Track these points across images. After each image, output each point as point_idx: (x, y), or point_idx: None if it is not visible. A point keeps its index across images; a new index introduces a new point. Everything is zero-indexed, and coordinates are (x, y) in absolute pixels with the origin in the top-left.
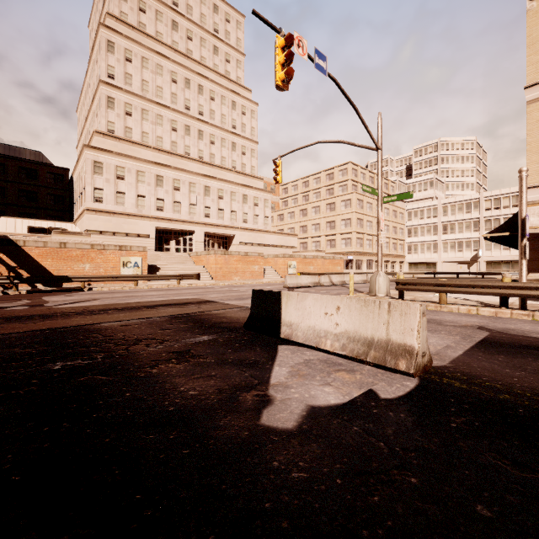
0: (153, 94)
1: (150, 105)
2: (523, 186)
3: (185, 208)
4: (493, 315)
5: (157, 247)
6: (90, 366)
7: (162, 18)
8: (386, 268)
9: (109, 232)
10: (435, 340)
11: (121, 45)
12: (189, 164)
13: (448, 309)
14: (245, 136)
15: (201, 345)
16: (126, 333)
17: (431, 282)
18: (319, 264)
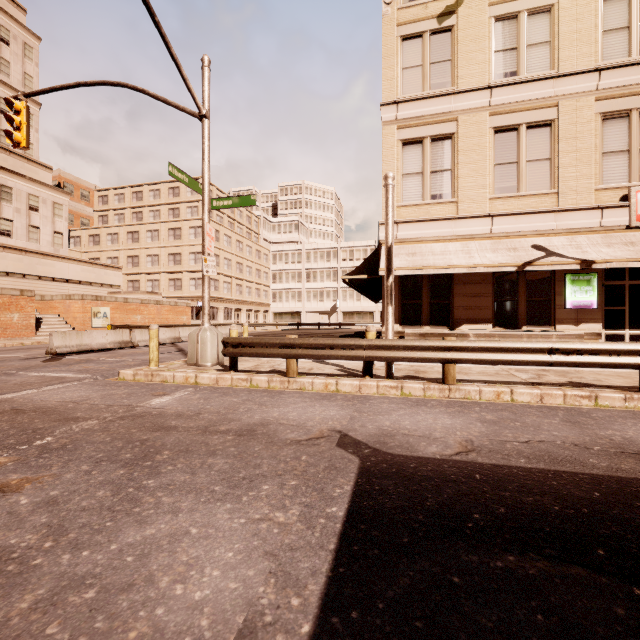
0: None
1: None
2: (389, 199)
3: None
4: (357, 390)
5: None
6: None
7: None
8: (248, 318)
9: None
10: (221, 574)
11: None
12: None
13: (299, 385)
14: (8, 83)
15: None
16: None
17: (276, 341)
18: (152, 311)
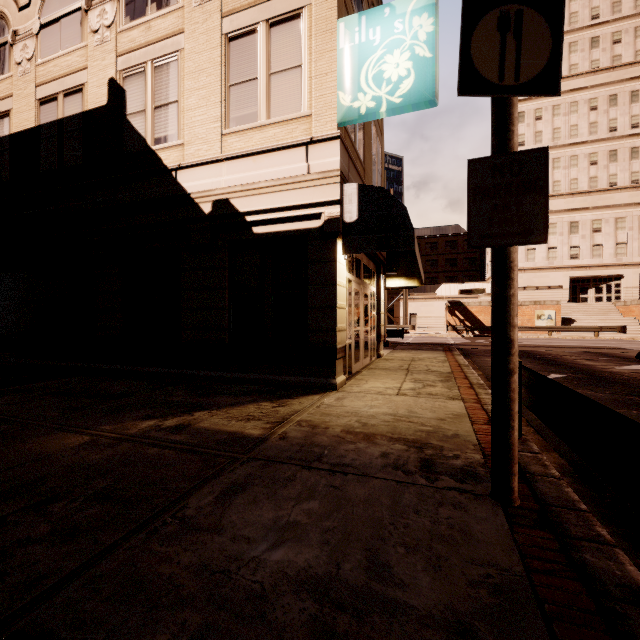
0: (565, 137)
1: (561, 151)
2: None
3: (609, 250)
4: None
5: (570, 297)
6: (548, 357)
7: (577, 47)
8: None
9: (520, 288)
10: None
11: (531, 109)
12: (615, 196)
13: None
14: None
15: (600, 359)
16: (557, 353)
17: None
18: None
